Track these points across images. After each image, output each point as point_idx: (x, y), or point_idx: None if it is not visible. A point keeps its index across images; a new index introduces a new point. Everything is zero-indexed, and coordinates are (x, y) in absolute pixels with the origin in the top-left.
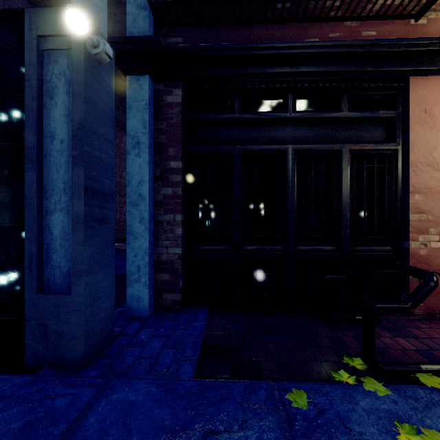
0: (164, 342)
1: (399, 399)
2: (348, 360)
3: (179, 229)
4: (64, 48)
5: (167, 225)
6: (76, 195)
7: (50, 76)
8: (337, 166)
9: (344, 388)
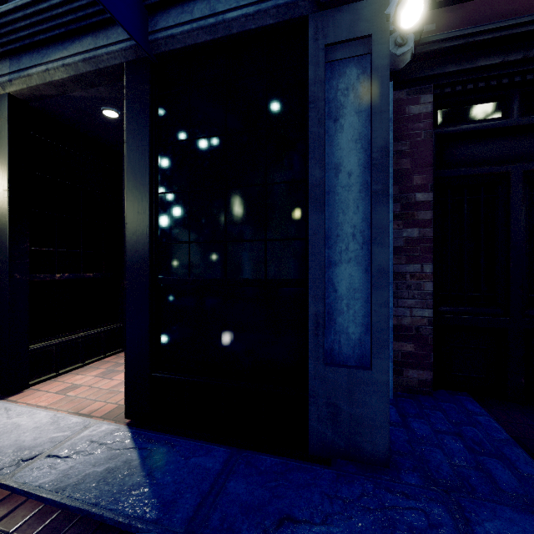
0: (464, 443)
1: None
2: None
3: (429, 284)
4: (358, 54)
5: (411, 278)
6: (378, 242)
7: (333, 94)
8: None
9: None
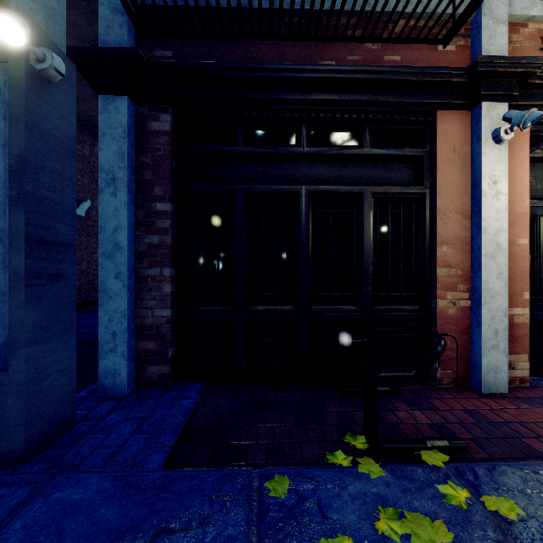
0: (138, 426)
1: (392, 481)
2: (351, 439)
3: (167, 286)
4: None
5: (152, 281)
6: (14, 246)
7: None
8: (358, 212)
9: (336, 471)
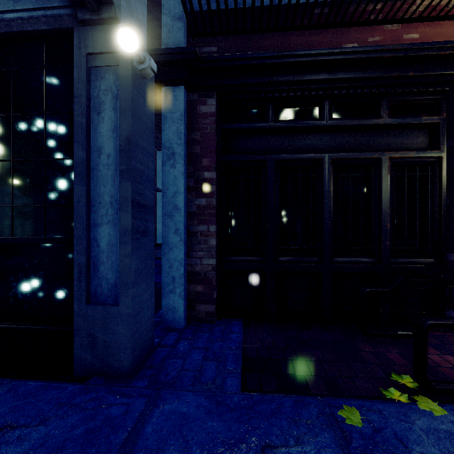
0: (204, 354)
1: None
2: (397, 377)
3: (213, 240)
4: (111, 65)
5: (201, 235)
6: (123, 209)
7: (97, 92)
8: (376, 175)
9: (396, 406)
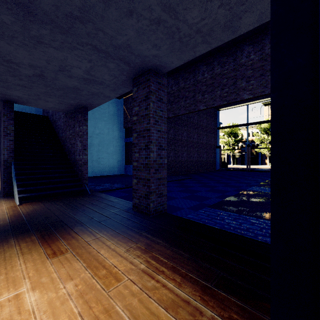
0: None
1: None
2: None
3: None
4: None
5: None
6: None
7: None
8: None
9: None
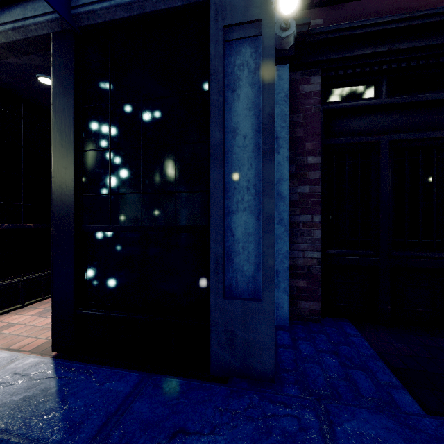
0: (338, 360)
1: None
2: None
3: (317, 231)
4: (251, 35)
5: (304, 226)
6: (266, 193)
7: (232, 68)
8: None
9: None
